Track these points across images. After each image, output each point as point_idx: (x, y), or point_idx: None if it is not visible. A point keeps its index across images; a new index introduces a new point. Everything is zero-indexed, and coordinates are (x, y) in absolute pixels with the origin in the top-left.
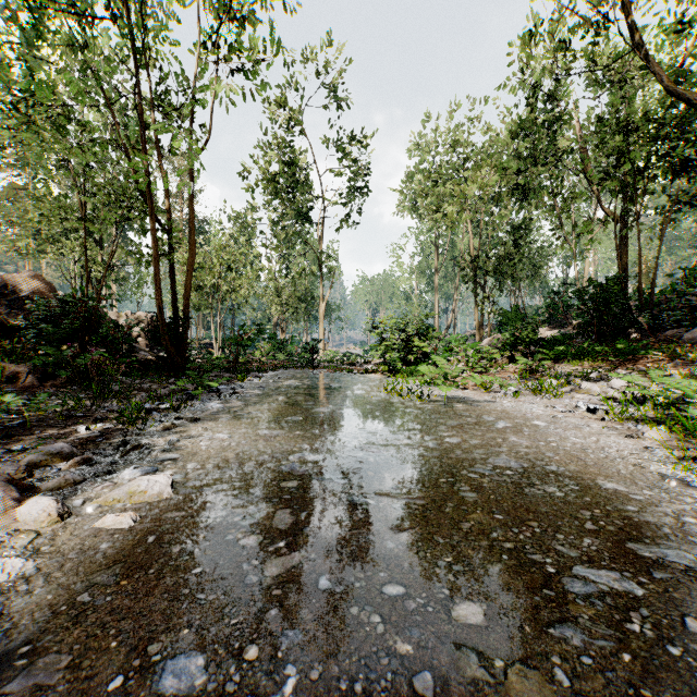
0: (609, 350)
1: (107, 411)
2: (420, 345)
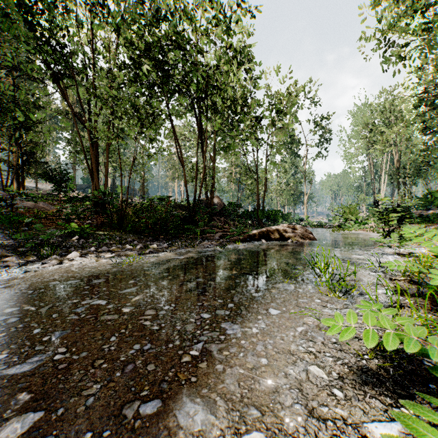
0: (434, 219)
1: None
2: (352, 217)
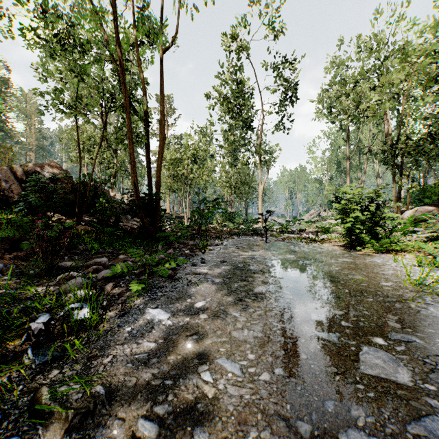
0: None
1: None
2: (392, 216)
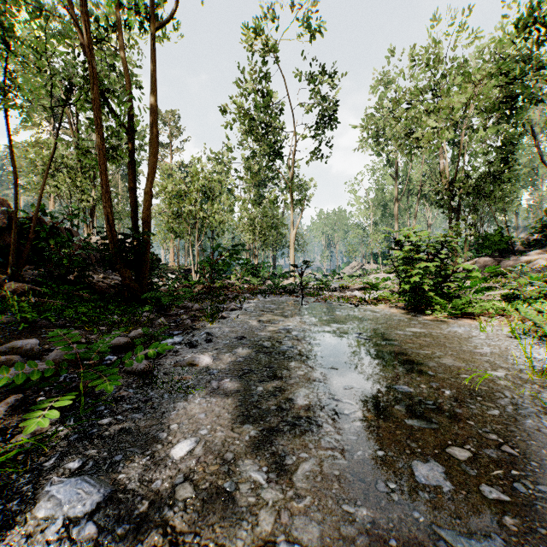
0: None
1: None
2: (469, 268)
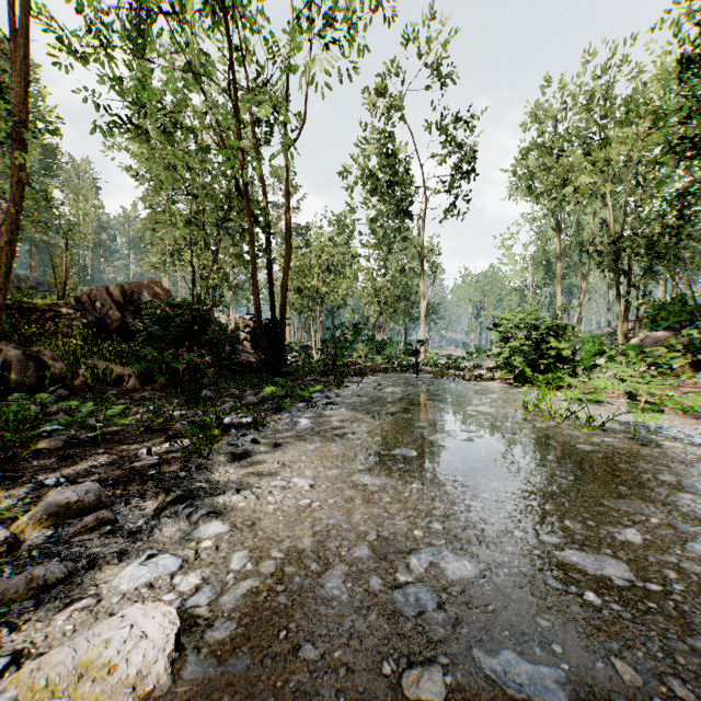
0: None
1: (188, 422)
2: (559, 347)
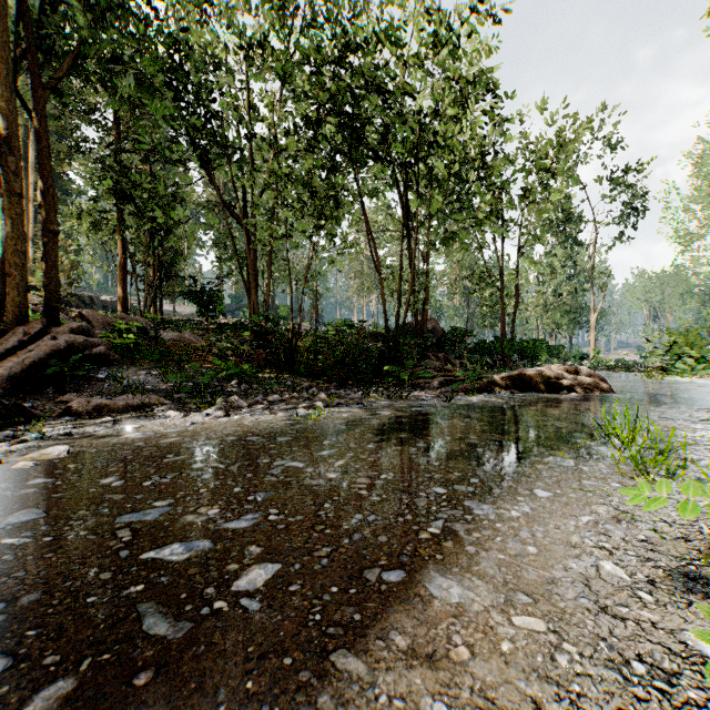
0: None
1: None
2: (689, 353)
